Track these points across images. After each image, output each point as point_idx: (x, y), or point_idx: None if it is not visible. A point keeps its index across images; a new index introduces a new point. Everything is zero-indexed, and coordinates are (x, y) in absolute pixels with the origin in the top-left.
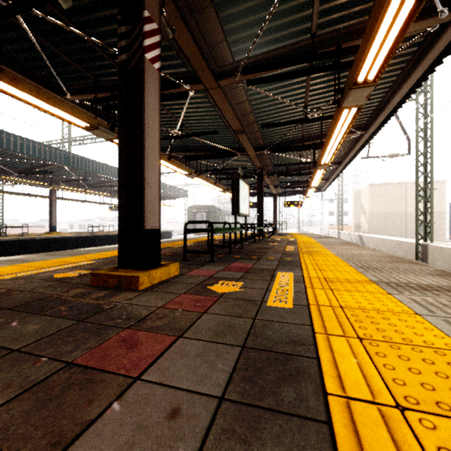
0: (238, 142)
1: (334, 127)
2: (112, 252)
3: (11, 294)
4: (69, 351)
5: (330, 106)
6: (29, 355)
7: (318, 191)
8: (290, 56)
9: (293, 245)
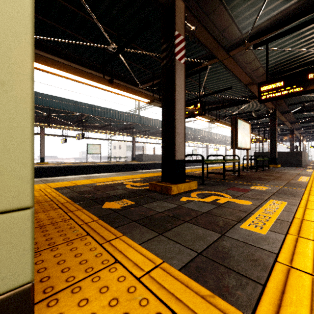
0: None
1: None
2: None
3: None
4: None
5: None
6: None
7: None
8: None
9: None
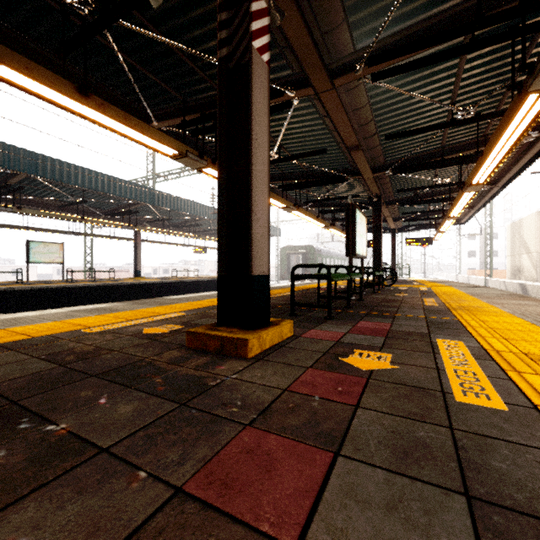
0: (350, 163)
1: (507, 125)
2: (202, 302)
3: (99, 353)
4: (175, 463)
5: (489, 100)
6: (121, 462)
7: (455, 223)
8: (440, 28)
9: (432, 297)
